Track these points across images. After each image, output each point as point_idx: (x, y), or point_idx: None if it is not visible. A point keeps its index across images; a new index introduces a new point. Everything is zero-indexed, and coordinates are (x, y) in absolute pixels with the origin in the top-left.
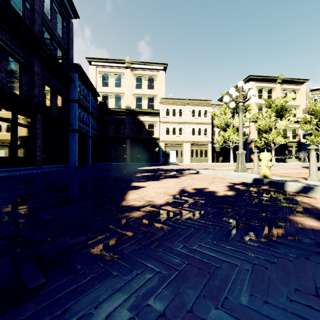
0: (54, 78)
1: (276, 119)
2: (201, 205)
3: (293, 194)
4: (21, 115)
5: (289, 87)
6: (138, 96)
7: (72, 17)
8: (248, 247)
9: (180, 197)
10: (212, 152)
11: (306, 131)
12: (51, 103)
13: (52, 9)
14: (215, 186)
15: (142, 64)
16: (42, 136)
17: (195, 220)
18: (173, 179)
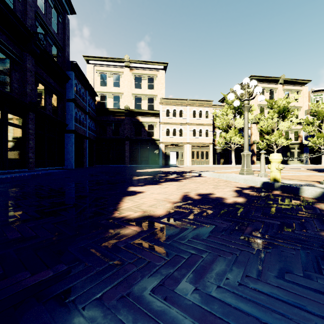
0: (48, 75)
1: (278, 120)
2: (210, 216)
3: (312, 200)
4: (12, 114)
5: (291, 88)
6: (138, 96)
7: (68, 13)
8: (290, 290)
9: (184, 205)
10: (213, 154)
11: (308, 133)
12: (45, 102)
13: (47, 3)
14: (221, 191)
15: (142, 63)
16: (35, 137)
17: (205, 239)
18: (174, 182)
